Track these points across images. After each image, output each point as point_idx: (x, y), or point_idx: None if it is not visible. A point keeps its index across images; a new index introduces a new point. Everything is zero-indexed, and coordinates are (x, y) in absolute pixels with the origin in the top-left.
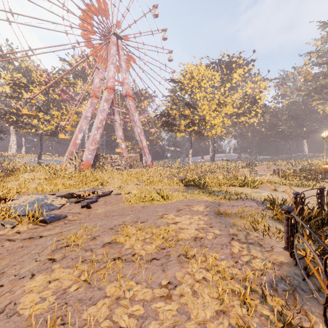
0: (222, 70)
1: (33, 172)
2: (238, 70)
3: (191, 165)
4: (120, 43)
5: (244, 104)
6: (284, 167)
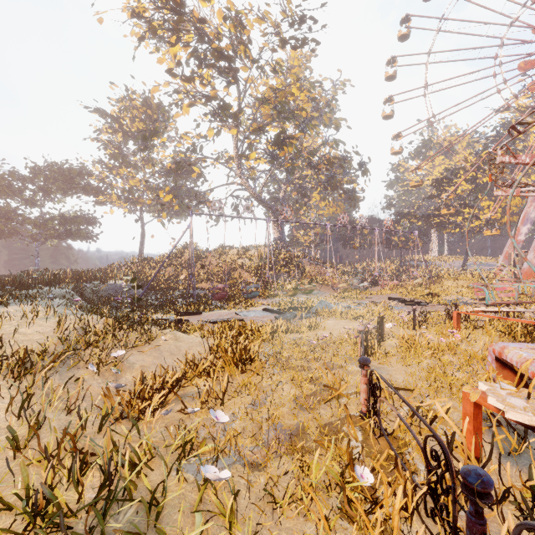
0: None
1: (455, 281)
2: None
3: None
4: None
5: None
6: None
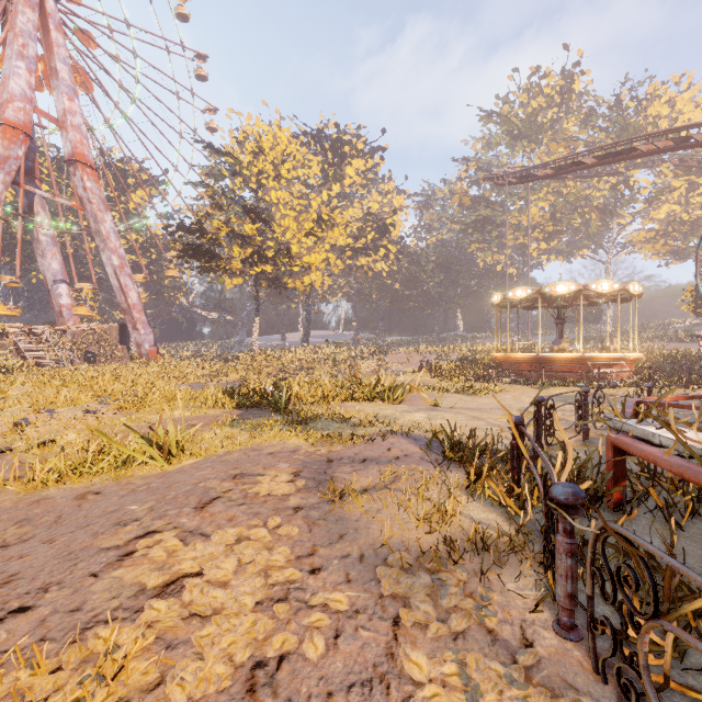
0: (324, 155)
1: None
2: (355, 162)
3: (259, 354)
4: (51, 7)
5: (366, 232)
6: (432, 357)
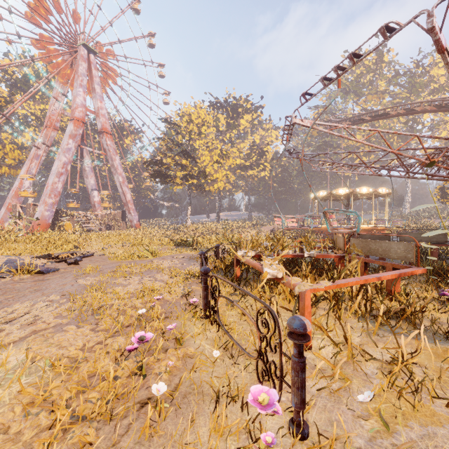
0: (228, 113)
1: None
2: (245, 116)
3: (190, 226)
4: (92, 59)
5: (251, 156)
6: None
